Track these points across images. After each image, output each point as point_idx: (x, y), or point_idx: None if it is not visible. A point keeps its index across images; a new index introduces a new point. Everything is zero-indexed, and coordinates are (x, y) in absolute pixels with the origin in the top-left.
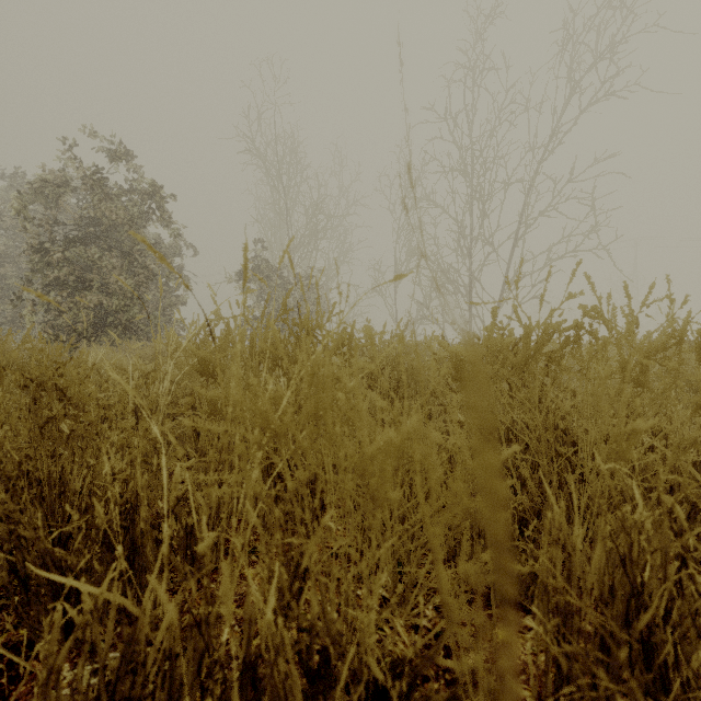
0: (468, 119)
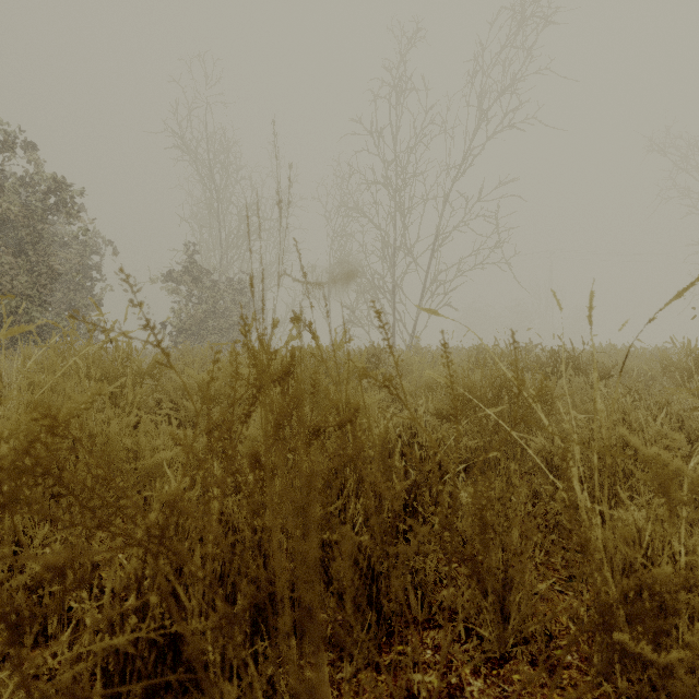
0: (393, 136)
